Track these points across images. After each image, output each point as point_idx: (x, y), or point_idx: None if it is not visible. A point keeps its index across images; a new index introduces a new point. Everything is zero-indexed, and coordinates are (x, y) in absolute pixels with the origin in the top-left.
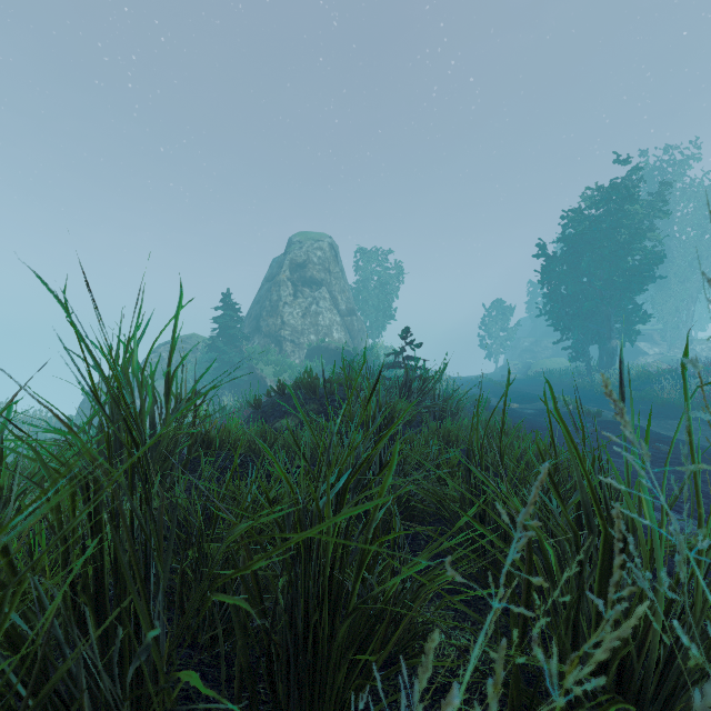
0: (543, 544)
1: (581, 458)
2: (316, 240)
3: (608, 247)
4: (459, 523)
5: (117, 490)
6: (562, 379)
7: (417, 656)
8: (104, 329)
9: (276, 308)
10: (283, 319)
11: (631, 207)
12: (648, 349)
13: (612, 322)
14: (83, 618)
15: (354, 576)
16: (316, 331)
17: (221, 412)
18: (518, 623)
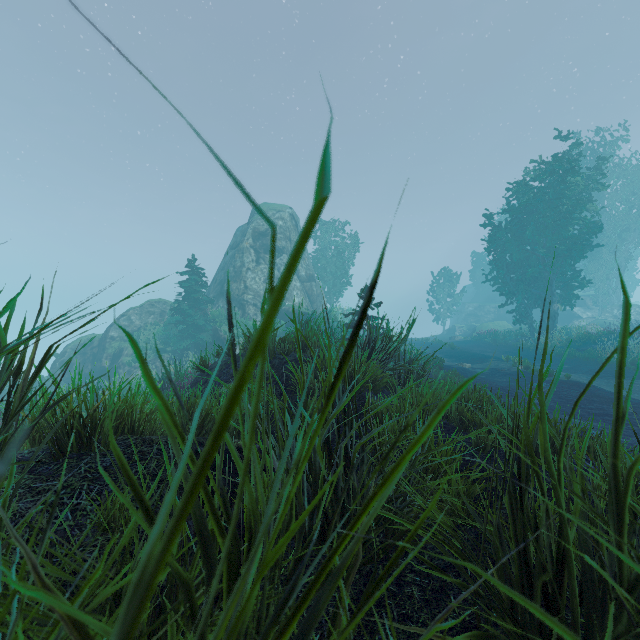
0: None
1: None
2: (277, 210)
3: (551, 216)
4: None
5: None
6: (506, 340)
7: None
8: None
9: (239, 273)
10: (246, 284)
11: (573, 179)
12: (581, 313)
13: (554, 287)
14: None
15: None
16: None
17: (176, 373)
18: None
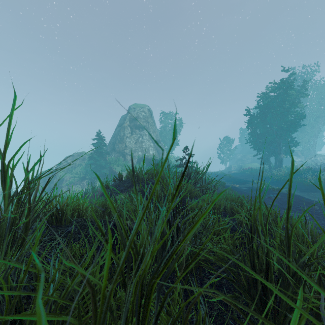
0: None
1: None
2: (141, 107)
3: (279, 110)
4: None
5: None
6: (257, 173)
7: None
8: None
9: (122, 139)
10: (126, 144)
11: (290, 91)
12: (295, 159)
13: (281, 146)
14: None
15: None
16: (141, 150)
17: (92, 189)
18: None
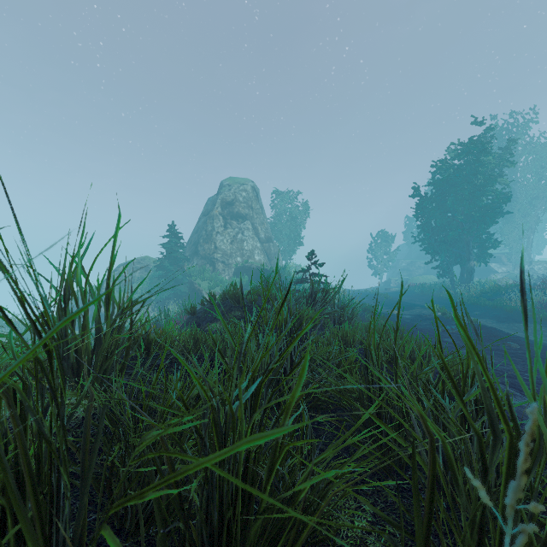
0: (447, 447)
1: (483, 364)
2: (241, 184)
3: (467, 189)
4: (362, 419)
5: (12, 404)
6: (432, 291)
7: (324, 540)
8: (23, 240)
9: (210, 236)
10: (216, 245)
11: (485, 158)
12: (497, 268)
13: (471, 247)
14: (0, 521)
15: (265, 477)
16: (241, 254)
17: (166, 317)
18: (422, 522)
